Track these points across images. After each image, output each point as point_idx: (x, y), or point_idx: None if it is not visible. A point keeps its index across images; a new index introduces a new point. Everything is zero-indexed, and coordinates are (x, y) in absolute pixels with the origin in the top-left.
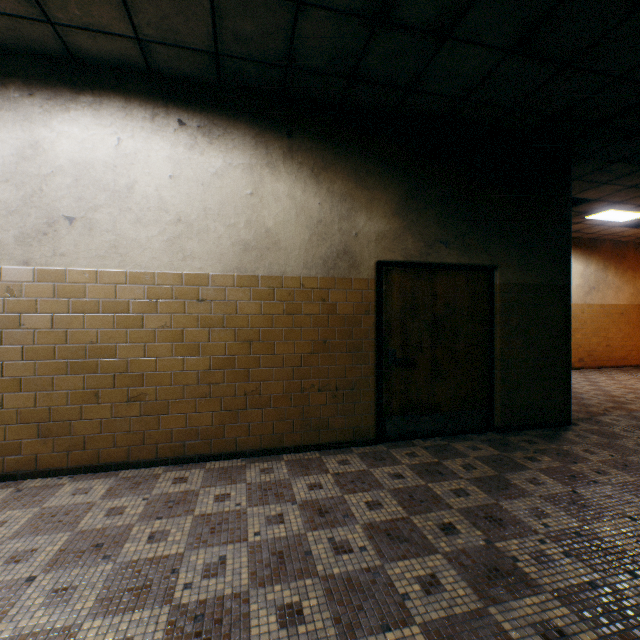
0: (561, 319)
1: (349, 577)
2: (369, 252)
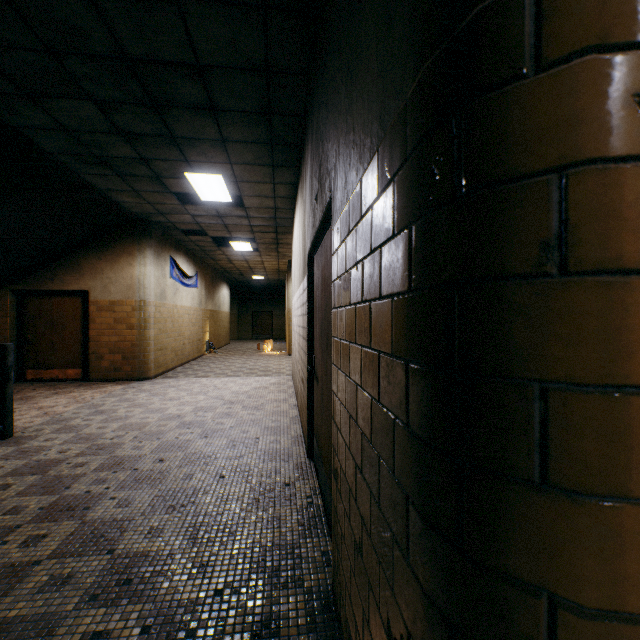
0: (406, 314)
1: (165, 434)
2: (306, 247)
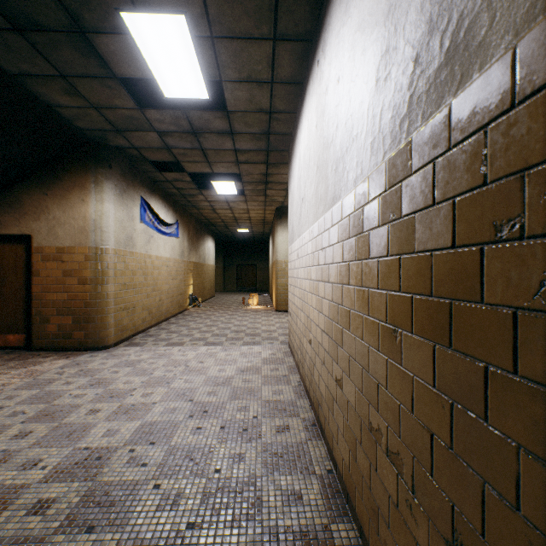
0: None
1: None
2: None
